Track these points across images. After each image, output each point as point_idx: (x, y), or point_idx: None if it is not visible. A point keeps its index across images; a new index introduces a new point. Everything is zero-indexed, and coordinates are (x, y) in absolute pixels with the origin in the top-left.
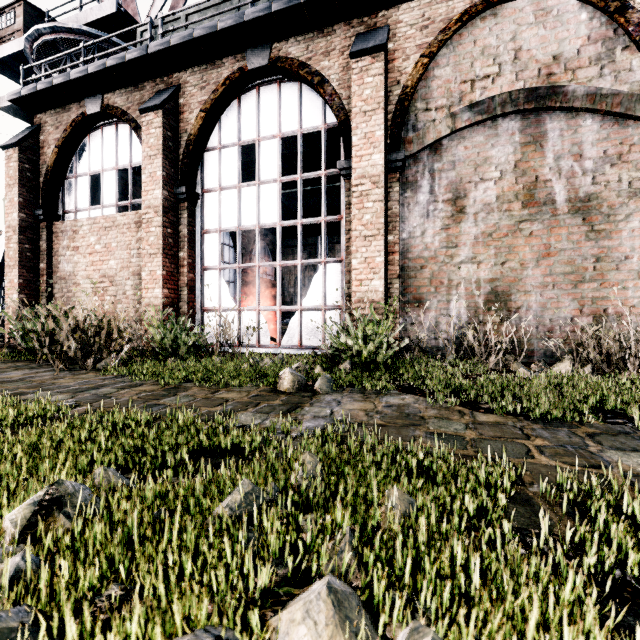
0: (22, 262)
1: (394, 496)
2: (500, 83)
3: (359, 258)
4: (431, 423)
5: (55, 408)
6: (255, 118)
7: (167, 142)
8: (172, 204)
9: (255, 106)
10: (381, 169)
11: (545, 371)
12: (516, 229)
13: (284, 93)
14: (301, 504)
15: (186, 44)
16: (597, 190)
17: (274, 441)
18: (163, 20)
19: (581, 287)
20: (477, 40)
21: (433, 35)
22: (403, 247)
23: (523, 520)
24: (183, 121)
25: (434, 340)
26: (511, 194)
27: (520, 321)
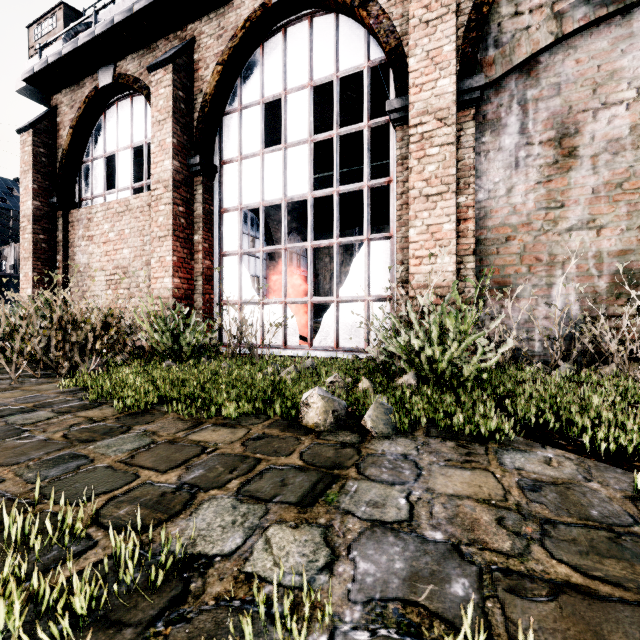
0: (36, 254)
1: None
2: None
3: (418, 226)
4: None
5: None
6: (281, 67)
7: (178, 104)
8: (185, 178)
9: (281, 52)
10: (451, 98)
11: None
12: None
13: (316, 30)
14: None
15: None
16: None
17: None
18: None
19: None
20: None
21: None
22: (479, 212)
23: None
24: (198, 80)
25: (526, 341)
26: None
27: None
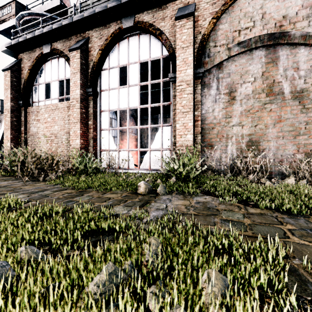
0: (12, 127)
1: (213, 277)
2: (254, 31)
3: (180, 123)
4: (223, 213)
5: (14, 203)
6: (127, 53)
7: (82, 66)
8: (85, 97)
9: (127, 47)
10: (191, 77)
11: (280, 183)
12: (263, 108)
13: (141, 40)
14: (148, 273)
15: (92, 16)
16: (307, 86)
17: (133, 226)
18: (80, 5)
19: (298, 138)
20: (242, 9)
21: (218, 7)
22: (202, 118)
23: (297, 288)
24: (90, 55)
25: (219, 166)
26: (260, 89)
27: (265, 156)
